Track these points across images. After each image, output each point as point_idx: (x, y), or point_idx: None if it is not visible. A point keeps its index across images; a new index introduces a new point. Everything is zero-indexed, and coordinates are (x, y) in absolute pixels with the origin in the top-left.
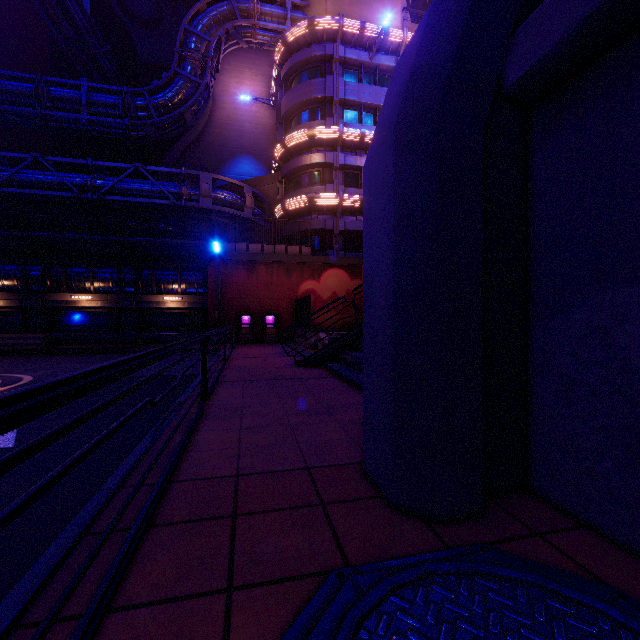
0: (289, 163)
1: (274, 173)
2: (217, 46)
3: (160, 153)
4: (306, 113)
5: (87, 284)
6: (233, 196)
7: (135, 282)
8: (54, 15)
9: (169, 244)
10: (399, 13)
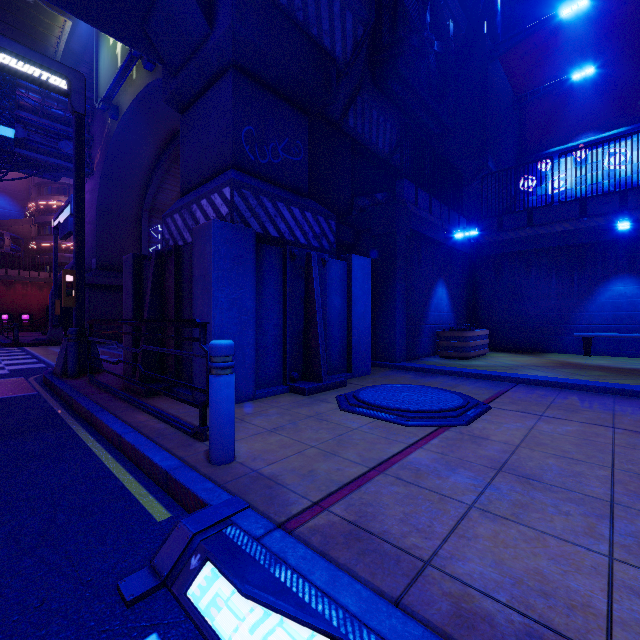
0: (42, 217)
1: (29, 218)
2: None
3: None
4: (56, 188)
5: None
6: None
7: None
8: None
9: None
10: None
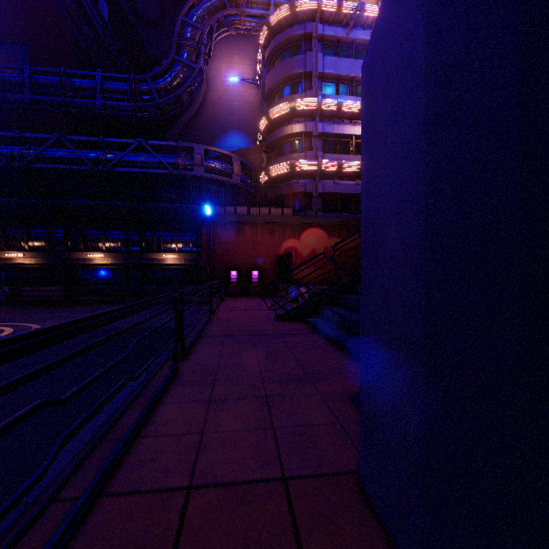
0: (272, 134)
1: (259, 144)
2: (209, 34)
3: (164, 133)
4: (288, 88)
5: (100, 244)
6: (223, 165)
7: (139, 242)
8: (76, 19)
9: (166, 208)
10: None
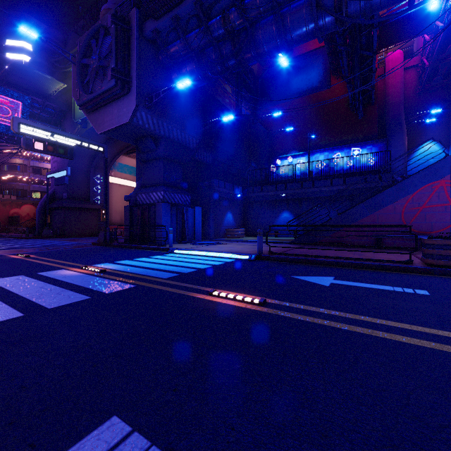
0: (3, 159)
1: None
2: None
3: None
4: None
5: None
6: None
7: None
8: None
9: None
10: None
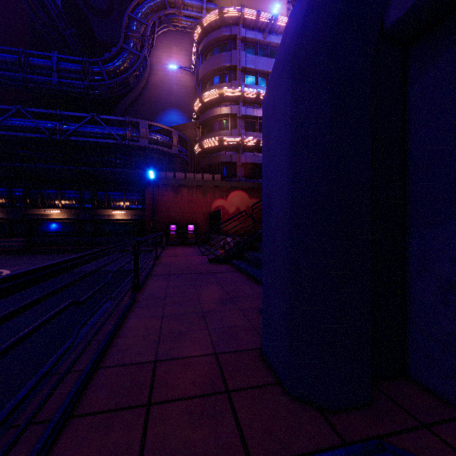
0: (205, 114)
1: (194, 121)
2: (152, 28)
3: (112, 107)
4: (217, 77)
5: (56, 202)
6: (164, 137)
7: (92, 200)
8: (33, 6)
9: (116, 172)
10: (285, 5)
